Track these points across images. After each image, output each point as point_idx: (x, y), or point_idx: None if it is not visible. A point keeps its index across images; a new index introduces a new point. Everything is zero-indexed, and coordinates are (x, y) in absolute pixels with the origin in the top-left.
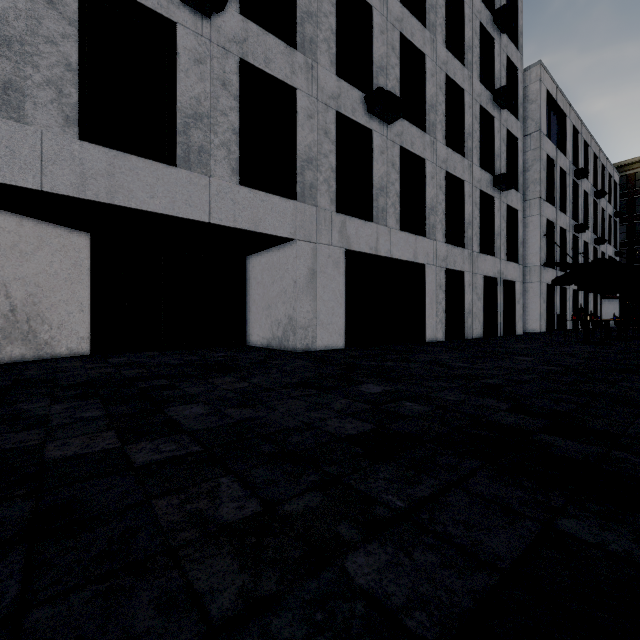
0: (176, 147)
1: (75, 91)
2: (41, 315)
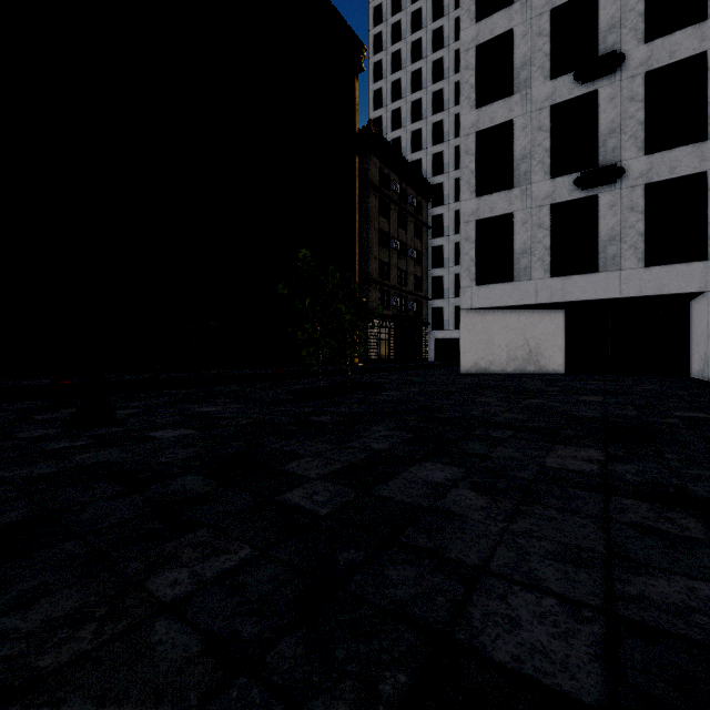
0: (598, 261)
1: (548, 258)
2: (541, 353)
